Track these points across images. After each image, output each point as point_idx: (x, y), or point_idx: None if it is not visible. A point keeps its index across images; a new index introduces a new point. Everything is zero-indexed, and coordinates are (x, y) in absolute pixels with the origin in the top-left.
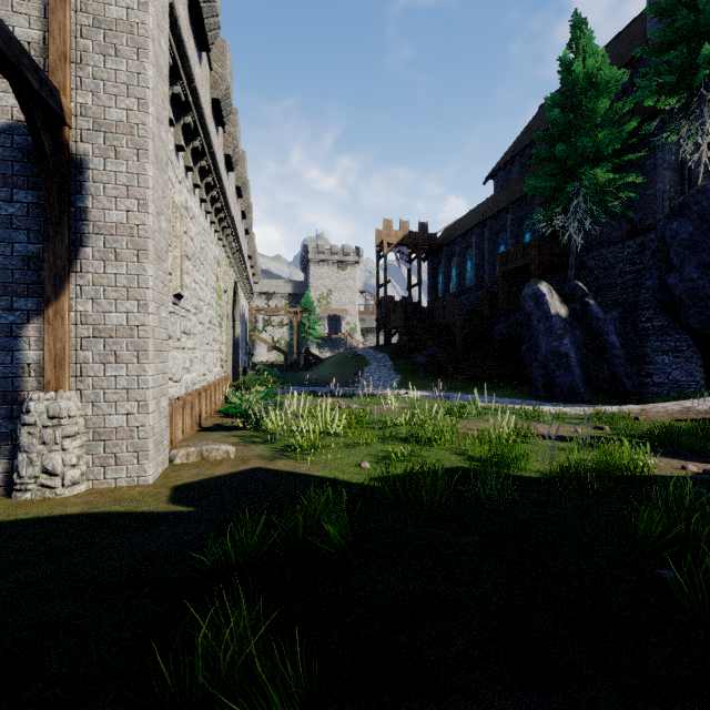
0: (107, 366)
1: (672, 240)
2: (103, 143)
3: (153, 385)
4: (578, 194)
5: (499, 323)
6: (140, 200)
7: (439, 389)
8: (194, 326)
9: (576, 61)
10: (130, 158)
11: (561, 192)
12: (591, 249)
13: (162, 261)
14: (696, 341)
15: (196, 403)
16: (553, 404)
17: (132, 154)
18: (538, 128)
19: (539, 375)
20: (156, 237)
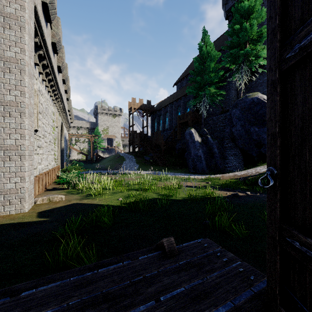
0: (5, 162)
1: (233, 116)
2: (3, 66)
3: (28, 170)
4: (205, 96)
5: (178, 143)
6: (21, 91)
7: (154, 170)
8: (43, 143)
9: (203, 46)
10: (16, 73)
11: (199, 94)
12: (210, 116)
13: (31, 117)
14: (241, 151)
15: (44, 178)
16: (195, 175)
17: (18, 72)
18: (192, 67)
19: (191, 164)
20: (29, 107)
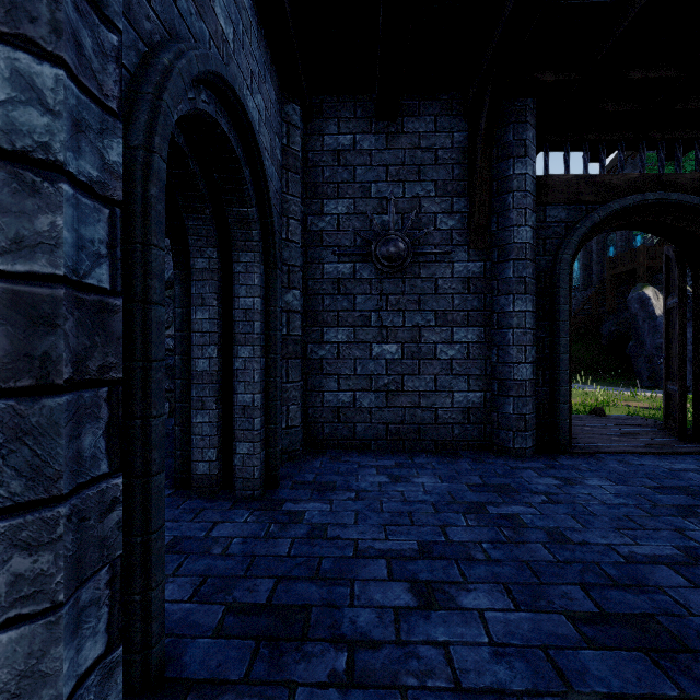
0: None
1: None
2: None
3: None
4: None
5: (608, 321)
6: None
7: None
8: None
9: None
10: None
11: None
12: None
13: None
14: None
15: None
16: (654, 392)
17: None
18: None
19: (644, 368)
20: None
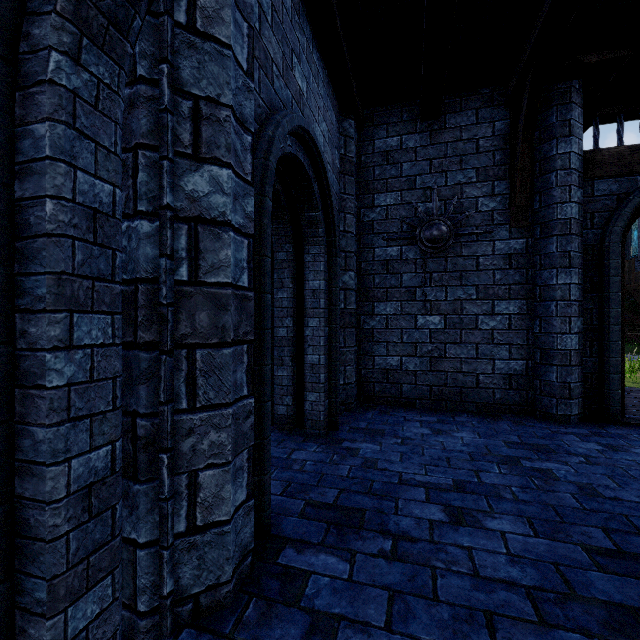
0: None
1: None
2: None
3: None
4: None
5: None
6: None
7: None
8: None
9: None
10: None
11: None
12: None
13: None
14: None
15: None
16: None
17: None
18: None
19: None
20: None
